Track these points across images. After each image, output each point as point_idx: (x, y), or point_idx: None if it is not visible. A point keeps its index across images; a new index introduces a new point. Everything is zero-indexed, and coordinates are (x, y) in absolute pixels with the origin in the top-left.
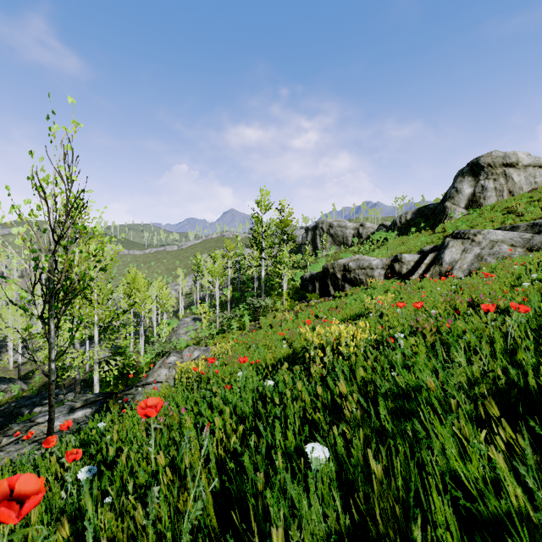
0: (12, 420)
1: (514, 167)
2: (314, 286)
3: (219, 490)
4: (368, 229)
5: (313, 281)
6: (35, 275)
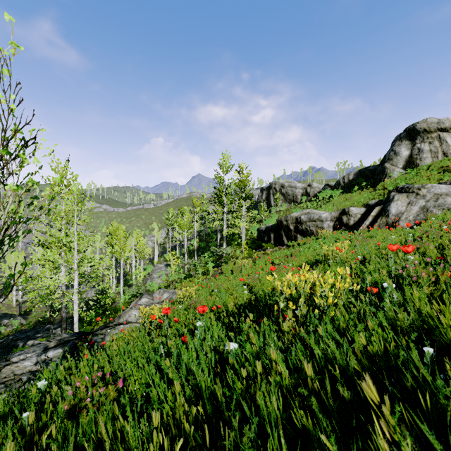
0: (8, 351)
1: (448, 131)
2: (269, 237)
3: None
4: (315, 188)
5: (269, 232)
6: None
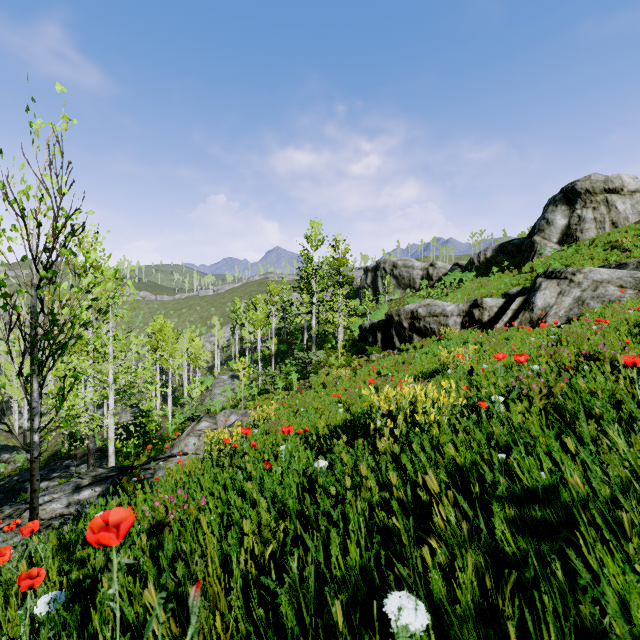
0: (13, 497)
1: (618, 193)
2: (375, 337)
3: (245, 637)
4: (440, 269)
5: (374, 331)
6: (10, 318)
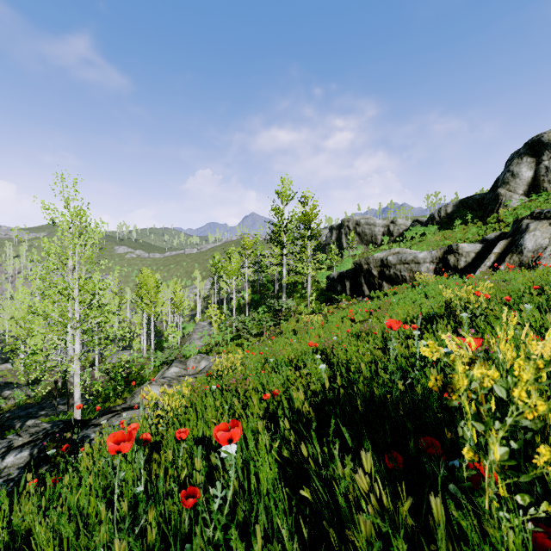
0: (1, 434)
1: None
2: (344, 286)
3: None
4: (400, 226)
5: (343, 280)
6: None
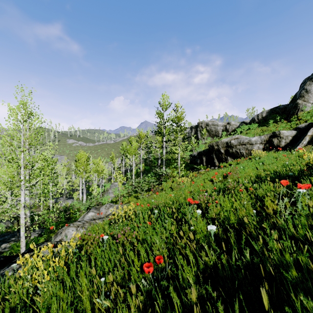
0: None
1: None
2: (202, 160)
3: None
4: (233, 125)
5: (201, 156)
6: None
